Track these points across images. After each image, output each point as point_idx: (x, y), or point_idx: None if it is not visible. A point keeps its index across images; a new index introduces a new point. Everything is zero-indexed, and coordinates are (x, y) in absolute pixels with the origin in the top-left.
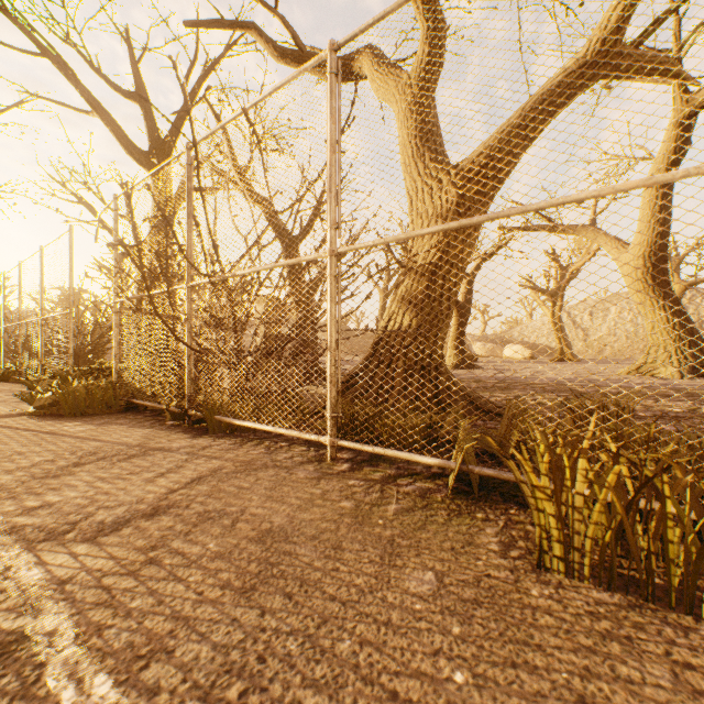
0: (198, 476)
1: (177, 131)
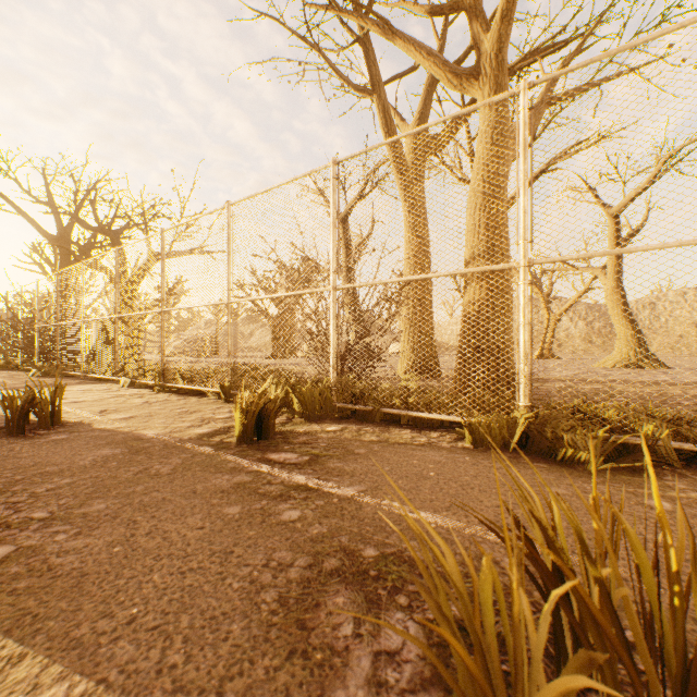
0: (2, 374)
1: (73, 224)
